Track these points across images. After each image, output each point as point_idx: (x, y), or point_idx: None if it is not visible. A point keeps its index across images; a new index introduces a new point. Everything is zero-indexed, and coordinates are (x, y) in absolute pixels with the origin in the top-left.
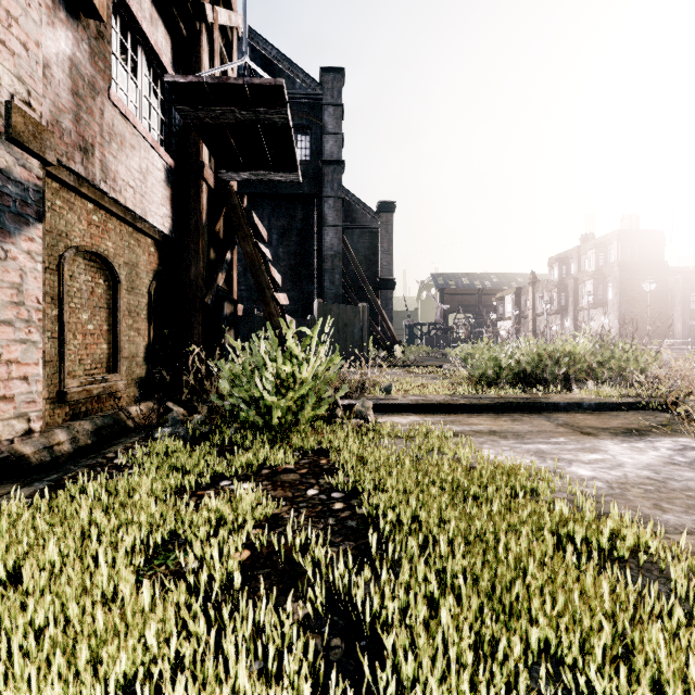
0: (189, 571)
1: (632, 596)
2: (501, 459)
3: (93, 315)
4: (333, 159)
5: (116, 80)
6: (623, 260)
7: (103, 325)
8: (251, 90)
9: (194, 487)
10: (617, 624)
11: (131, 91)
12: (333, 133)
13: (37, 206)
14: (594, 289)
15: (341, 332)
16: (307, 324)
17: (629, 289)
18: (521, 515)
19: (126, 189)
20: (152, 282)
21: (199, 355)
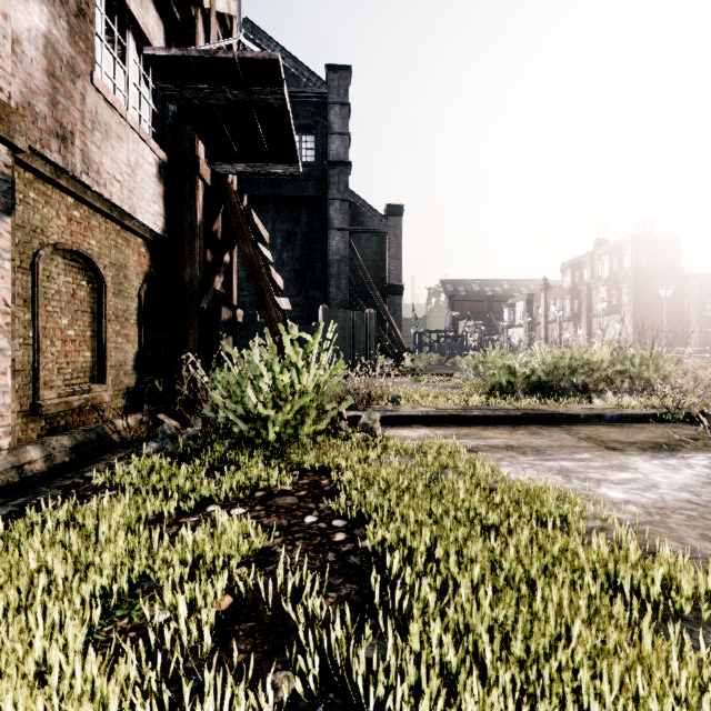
0: (156, 626)
1: (707, 670)
2: (521, 479)
3: (75, 320)
4: (340, 160)
5: (101, 65)
6: (638, 265)
7: (86, 330)
8: (243, 66)
9: (177, 513)
10: (686, 704)
11: (119, 78)
12: (340, 133)
13: (4, 197)
14: (608, 295)
15: (347, 340)
16: (312, 331)
17: (644, 295)
18: (554, 552)
19: (112, 183)
20: (143, 285)
21: (194, 363)
